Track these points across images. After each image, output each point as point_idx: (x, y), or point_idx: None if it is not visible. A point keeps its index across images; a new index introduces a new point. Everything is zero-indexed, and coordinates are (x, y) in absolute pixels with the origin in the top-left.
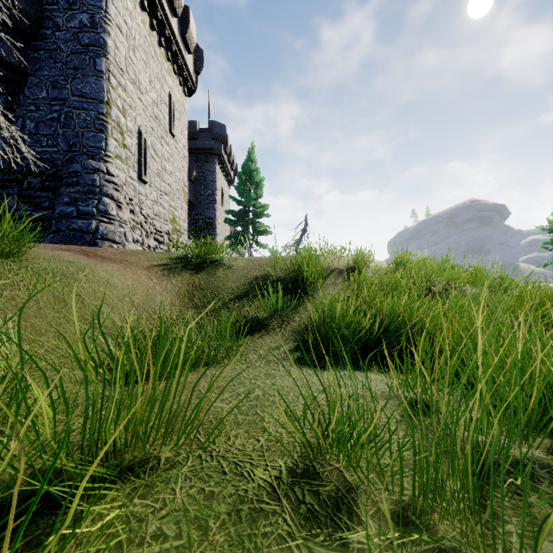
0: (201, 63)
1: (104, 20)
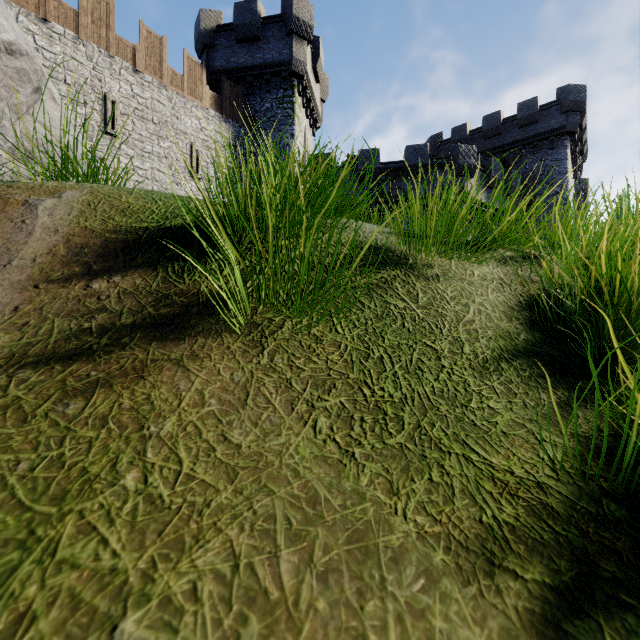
0: (586, 154)
1: (567, 186)
